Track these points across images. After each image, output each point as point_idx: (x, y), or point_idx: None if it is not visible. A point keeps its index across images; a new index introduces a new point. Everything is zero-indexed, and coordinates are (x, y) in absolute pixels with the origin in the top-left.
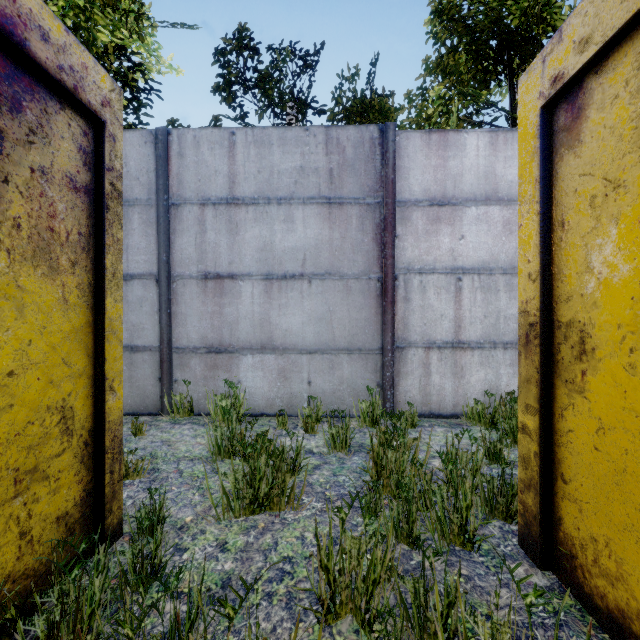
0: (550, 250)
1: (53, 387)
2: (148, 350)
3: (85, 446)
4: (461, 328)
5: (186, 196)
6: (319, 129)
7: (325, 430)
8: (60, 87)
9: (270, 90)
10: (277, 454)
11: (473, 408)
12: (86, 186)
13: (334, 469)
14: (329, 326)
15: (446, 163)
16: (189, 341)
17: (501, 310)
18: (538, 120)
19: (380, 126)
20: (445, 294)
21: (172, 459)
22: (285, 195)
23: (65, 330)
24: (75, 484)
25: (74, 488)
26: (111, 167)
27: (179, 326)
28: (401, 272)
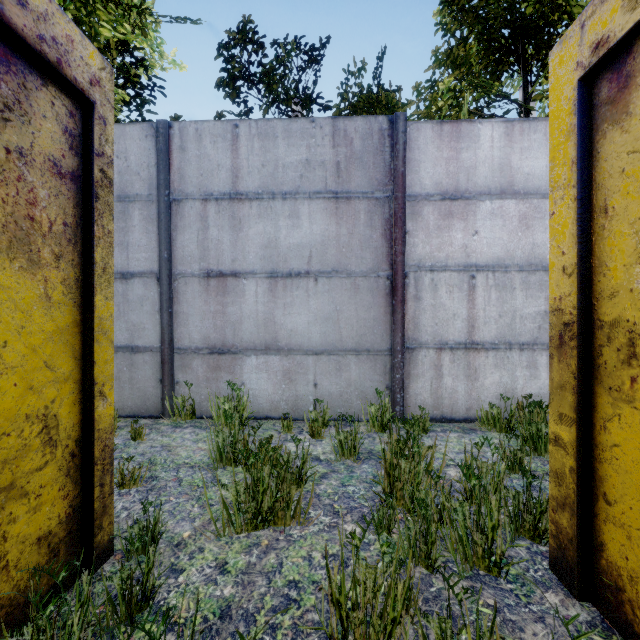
0: (589, 240)
1: (33, 393)
2: (149, 351)
3: (71, 457)
4: (475, 328)
5: (188, 191)
6: (326, 120)
7: (332, 435)
8: (41, 60)
9: (275, 84)
10: (282, 464)
11: (488, 412)
12: (73, 172)
13: (342, 478)
14: (336, 326)
15: (459, 155)
16: (191, 341)
17: (517, 309)
18: (575, 94)
19: (389, 117)
20: (458, 292)
21: (171, 466)
22: (290, 190)
23: (48, 330)
24: (60, 500)
25: (58, 504)
26: (101, 152)
27: (181, 326)
28: (411, 269)
